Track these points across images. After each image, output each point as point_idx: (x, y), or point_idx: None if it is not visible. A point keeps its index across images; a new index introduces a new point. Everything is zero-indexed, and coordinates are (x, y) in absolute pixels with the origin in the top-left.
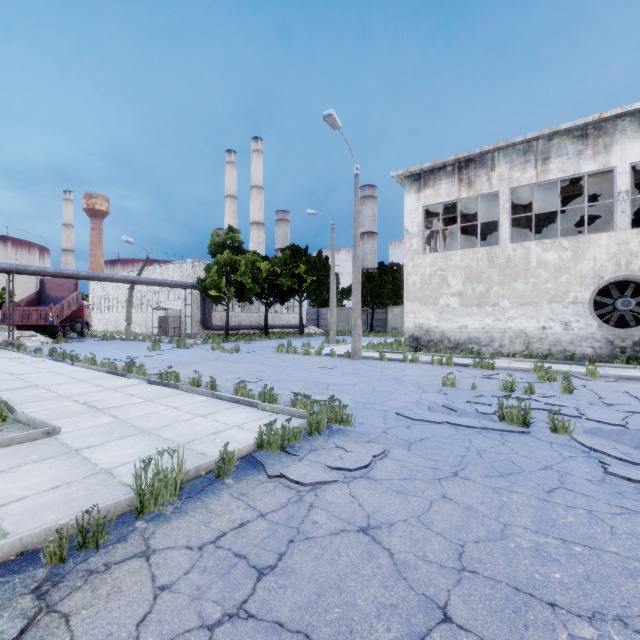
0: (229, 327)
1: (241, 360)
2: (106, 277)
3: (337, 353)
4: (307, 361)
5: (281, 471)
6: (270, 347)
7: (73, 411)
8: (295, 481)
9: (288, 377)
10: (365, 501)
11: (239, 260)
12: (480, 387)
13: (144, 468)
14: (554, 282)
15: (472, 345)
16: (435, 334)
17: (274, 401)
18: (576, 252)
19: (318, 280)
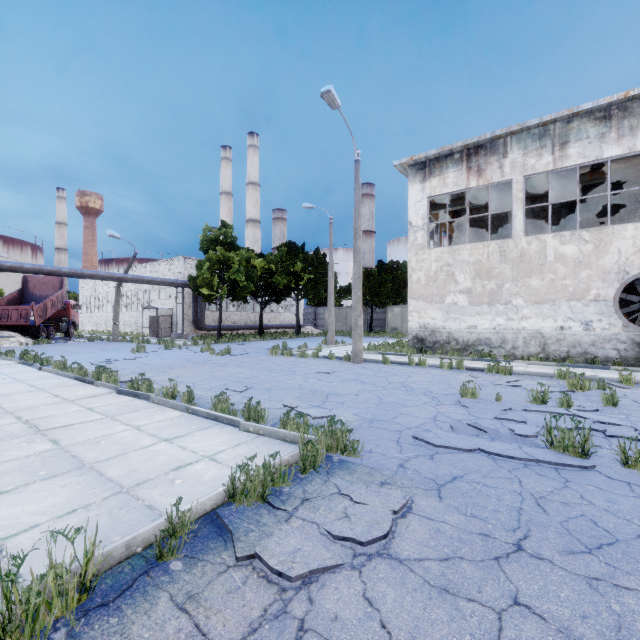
0: (223, 327)
1: (230, 363)
2: (90, 274)
3: (336, 355)
4: (303, 365)
5: (257, 548)
6: (264, 348)
7: (6, 433)
8: (277, 571)
9: (281, 384)
10: (390, 614)
11: (232, 257)
12: (504, 397)
13: (5, 577)
14: (573, 278)
15: (482, 347)
16: (441, 335)
17: (260, 418)
18: (598, 245)
19: (315, 278)
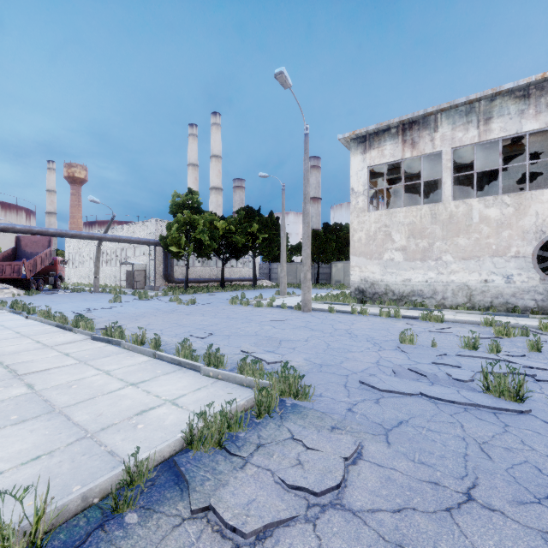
0: (189, 280)
1: (195, 312)
2: (74, 234)
3: (287, 305)
4: (259, 313)
5: (212, 500)
6: (225, 299)
7: None
8: (231, 527)
9: (239, 331)
10: None
11: (197, 219)
12: (439, 343)
13: None
14: (496, 237)
15: (415, 297)
16: (380, 287)
17: (220, 363)
18: (518, 208)
19: (270, 238)
